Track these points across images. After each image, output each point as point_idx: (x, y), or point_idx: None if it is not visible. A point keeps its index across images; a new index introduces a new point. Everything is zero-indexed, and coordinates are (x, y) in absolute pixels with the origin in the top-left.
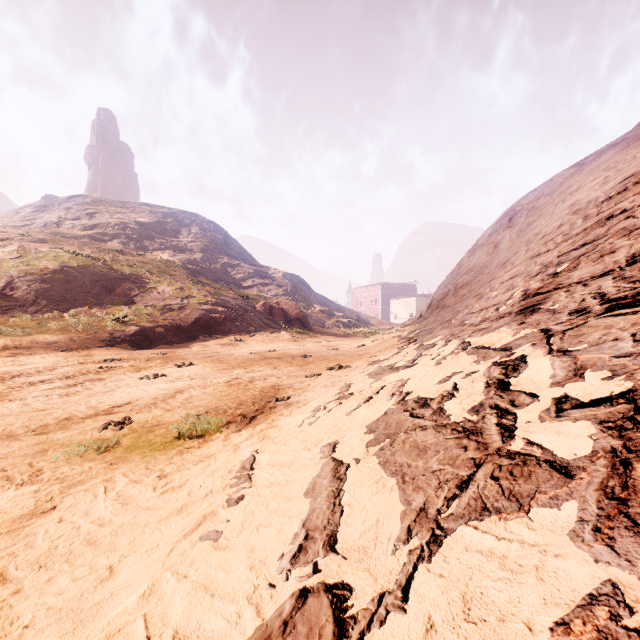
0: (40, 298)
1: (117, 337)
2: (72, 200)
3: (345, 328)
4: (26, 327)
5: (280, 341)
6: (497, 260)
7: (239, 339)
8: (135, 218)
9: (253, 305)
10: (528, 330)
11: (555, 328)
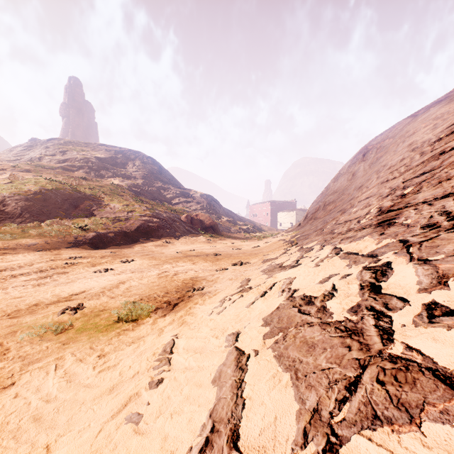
0: (24, 212)
1: (80, 240)
2: (50, 142)
3: (245, 233)
4: (13, 233)
5: (198, 243)
6: (355, 184)
7: (168, 241)
8: (95, 154)
9: (179, 217)
10: (388, 240)
11: (412, 239)
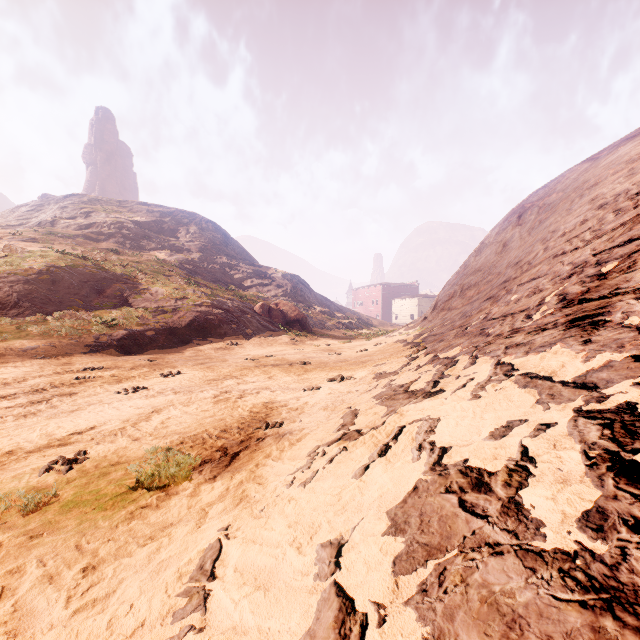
0: (22, 300)
1: (103, 342)
2: (68, 199)
3: (346, 329)
4: (4, 332)
5: (278, 344)
6: (507, 260)
7: (235, 343)
8: (132, 217)
9: (251, 306)
10: (608, 355)
11: None
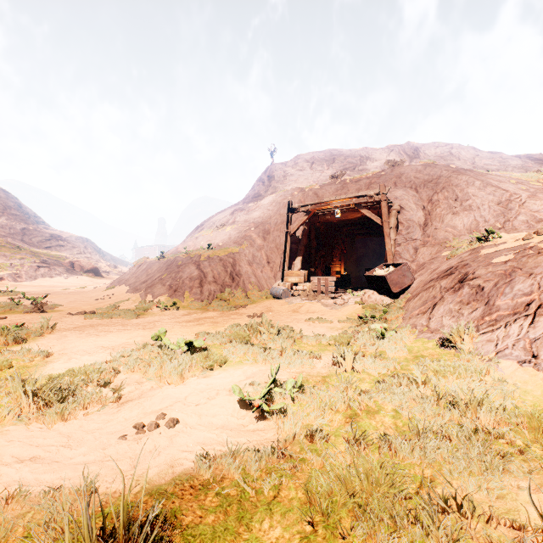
0: None
1: (2, 278)
2: None
3: None
4: None
5: (84, 281)
6: None
7: (61, 280)
8: None
9: (61, 262)
10: None
11: None
